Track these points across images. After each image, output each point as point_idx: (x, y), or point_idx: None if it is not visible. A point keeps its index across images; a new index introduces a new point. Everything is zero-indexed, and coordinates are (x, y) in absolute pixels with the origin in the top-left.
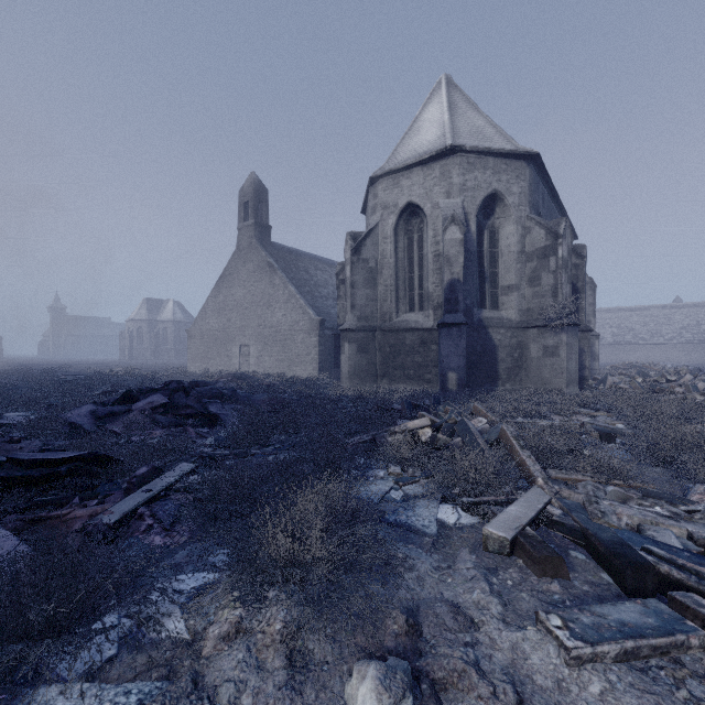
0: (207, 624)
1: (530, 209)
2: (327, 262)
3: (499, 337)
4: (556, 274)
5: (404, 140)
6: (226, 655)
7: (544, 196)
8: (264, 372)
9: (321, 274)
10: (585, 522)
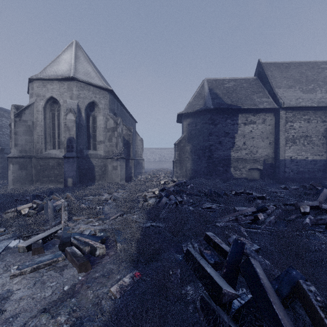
0: None
1: (109, 111)
2: None
3: (95, 162)
4: (117, 138)
5: (51, 65)
6: None
7: (118, 106)
8: None
9: (5, 120)
10: (64, 233)
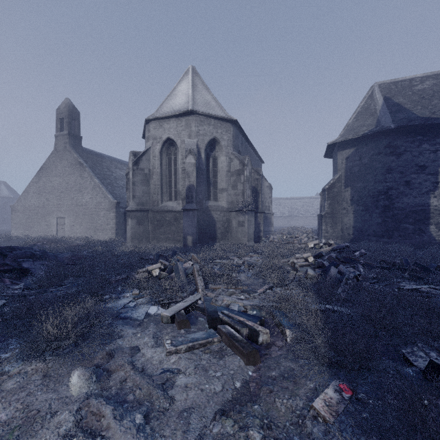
0: (2, 373)
1: (233, 149)
2: (125, 163)
3: (217, 216)
4: (244, 184)
5: (167, 100)
6: (10, 381)
7: (243, 141)
8: (75, 237)
9: (119, 171)
10: (207, 305)
